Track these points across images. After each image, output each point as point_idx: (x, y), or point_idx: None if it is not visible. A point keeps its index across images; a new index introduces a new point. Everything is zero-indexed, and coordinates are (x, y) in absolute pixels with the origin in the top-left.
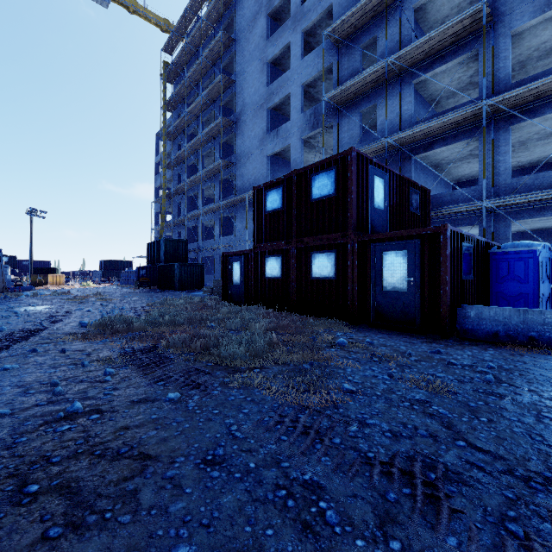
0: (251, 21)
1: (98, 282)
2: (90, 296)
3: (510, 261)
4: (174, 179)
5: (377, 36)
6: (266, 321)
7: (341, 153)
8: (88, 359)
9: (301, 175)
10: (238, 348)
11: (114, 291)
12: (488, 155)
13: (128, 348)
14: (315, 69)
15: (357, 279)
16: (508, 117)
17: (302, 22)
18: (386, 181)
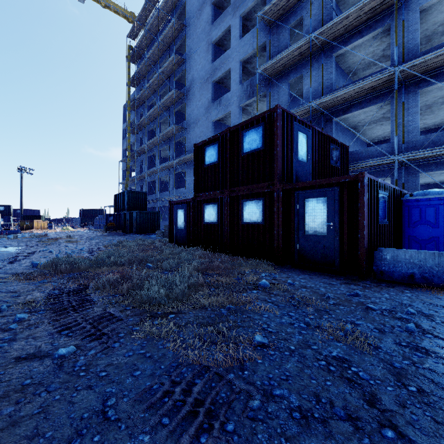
0: (198, 10)
1: (78, 227)
2: (61, 238)
3: (421, 208)
4: (137, 142)
5: (303, 17)
6: (199, 262)
7: (268, 111)
8: (12, 301)
9: (234, 132)
10: (159, 292)
11: (85, 234)
12: (399, 116)
13: (59, 289)
14: (251, 47)
15: (282, 224)
16: (417, 82)
17: (240, 8)
18: (309, 137)
